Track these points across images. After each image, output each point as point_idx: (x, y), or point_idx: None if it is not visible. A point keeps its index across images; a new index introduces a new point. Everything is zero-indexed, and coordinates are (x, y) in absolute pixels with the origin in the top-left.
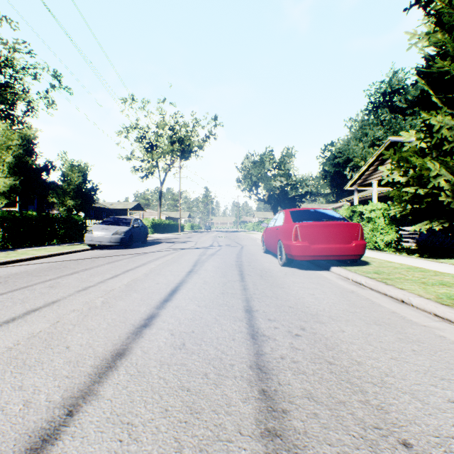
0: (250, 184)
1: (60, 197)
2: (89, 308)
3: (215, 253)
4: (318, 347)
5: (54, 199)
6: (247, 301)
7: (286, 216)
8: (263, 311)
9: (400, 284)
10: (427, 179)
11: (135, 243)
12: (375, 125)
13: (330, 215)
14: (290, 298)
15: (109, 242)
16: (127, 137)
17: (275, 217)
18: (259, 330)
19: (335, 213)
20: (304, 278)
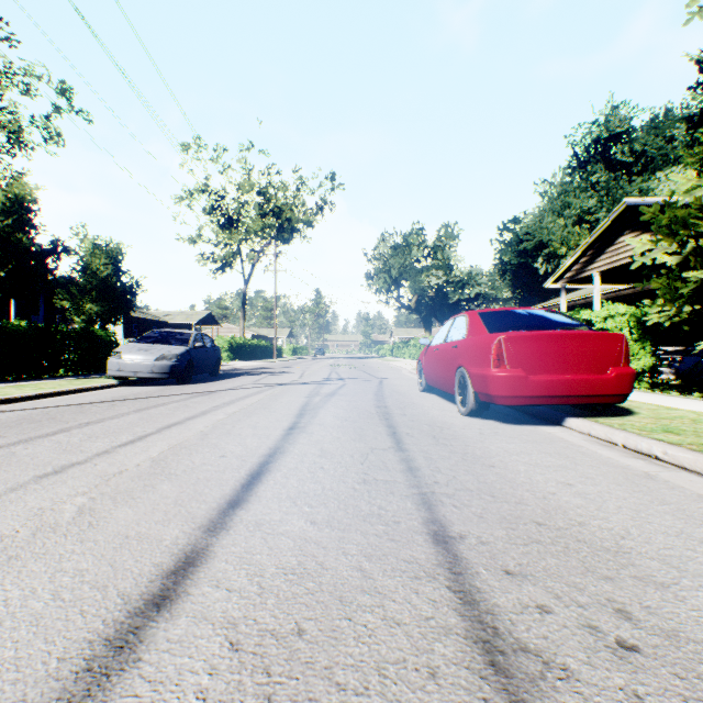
0: (388, 282)
1: (75, 299)
2: (34, 532)
3: (336, 392)
4: None
5: (66, 303)
6: (426, 504)
7: (472, 322)
8: (479, 540)
9: None
10: None
11: (200, 375)
12: (583, 190)
13: (558, 319)
14: (523, 495)
15: (150, 372)
16: (190, 205)
17: (446, 326)
18: (501, 624)
19: (564, 315)
20: (524, 442)
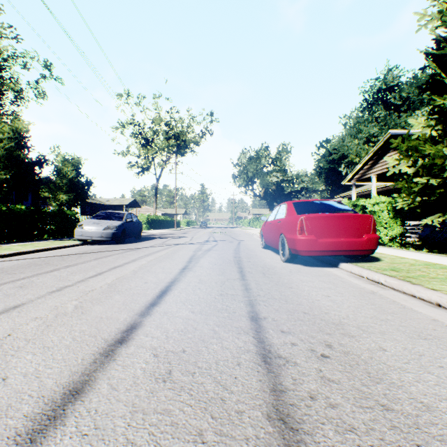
0: (246, 180)
1: (53, 192)
2: (56, 316)
3: (211, 249)
4: (358, 378)
5: (47, 194)
6: (251, 304)
7: (288, 208)
8: (273, 319)
9: (428, 283)
10: (438, 169)
11: (129, 239)
12: (370, 122)
13: (338, 206)
14: (302, 301)
15: (100, 237)
16: (122, 132)
17: (275, 210)
18: (272, 349)
19: (342, 204)
20: (312, 276)
